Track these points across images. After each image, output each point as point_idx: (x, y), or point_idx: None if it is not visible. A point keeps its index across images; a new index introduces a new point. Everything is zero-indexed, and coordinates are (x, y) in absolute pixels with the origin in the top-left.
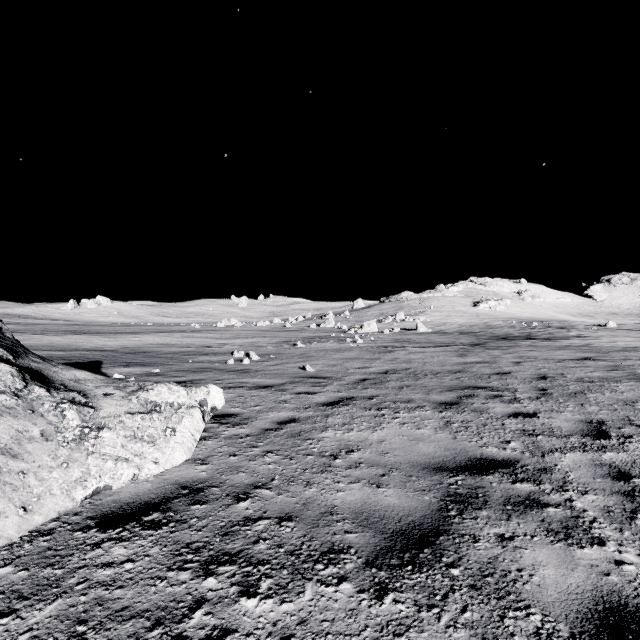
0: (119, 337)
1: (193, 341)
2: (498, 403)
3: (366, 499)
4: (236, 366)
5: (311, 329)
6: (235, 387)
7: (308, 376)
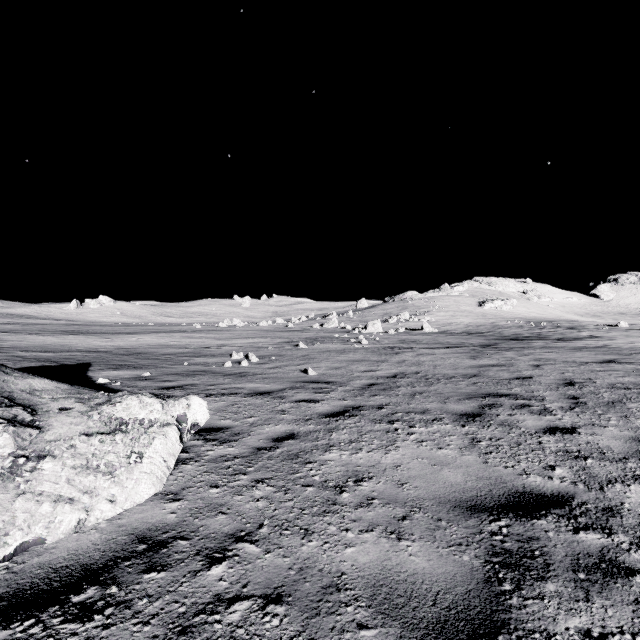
0: (116, 337)
1: (192, 342)
2: (527, 415)
3: (384, 560)
4: (233, 369)
5: (314, 329)
6: (229, 394)
7: (310, 380)
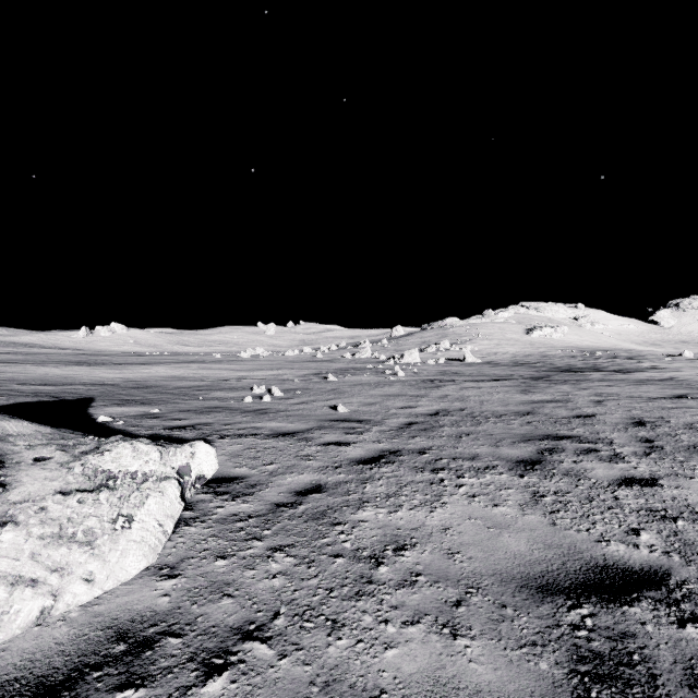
0: (126, 368)
1: (209, 373)
2: (596, 462)
3: (437, 670)
4: (254, 405)
5: (345, 359)
6: (247, 435)
7: (340, 419)
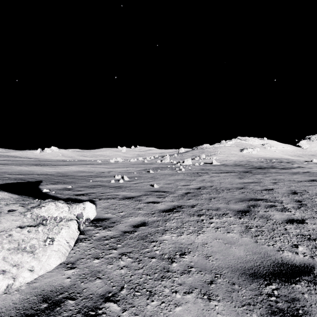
0: (57, 167)
1: (95, 169)
2: (275, 211)
3: None
4: (115, 184)
5: (157, 163)
6: (111, 198)
7: (155, 190)
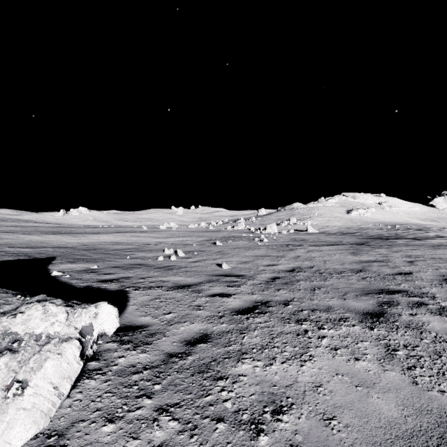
0: (84, 236)
1: (137, 240)
2: (428, 315)
3: None
4: (164, 262)
5: (227, 230)
6: (155, 287)
7: (224, 274)
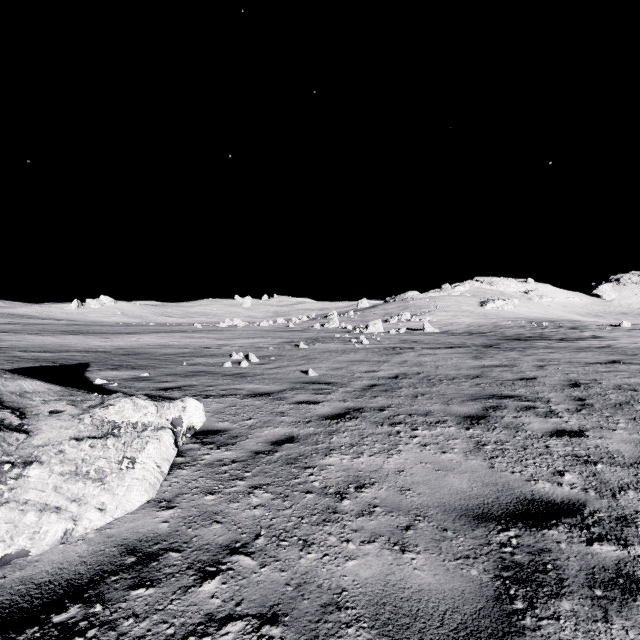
0: (116, 337)
1: (192, 342)
2: (533, 417)
3: (388, 575)
4: (233, 369)
5: (315, 329)
6: (228, 395)
7: (310, 381)
